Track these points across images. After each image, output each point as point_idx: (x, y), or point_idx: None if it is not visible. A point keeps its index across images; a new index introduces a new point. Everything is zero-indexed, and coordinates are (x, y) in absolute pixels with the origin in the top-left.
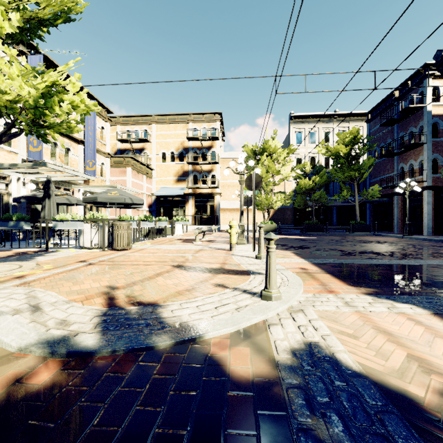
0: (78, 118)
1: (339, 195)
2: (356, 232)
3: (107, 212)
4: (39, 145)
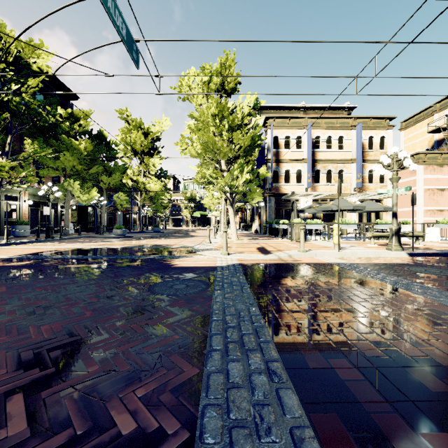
0: (351, 142)
1: None
2: None
3: (388, 215)
4: (310, 177)
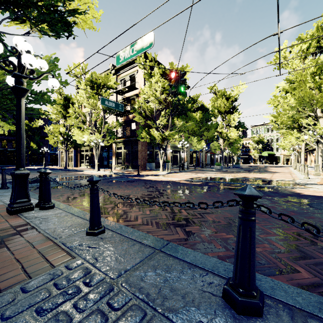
0: None
1: None
2: None
3: None
4: None
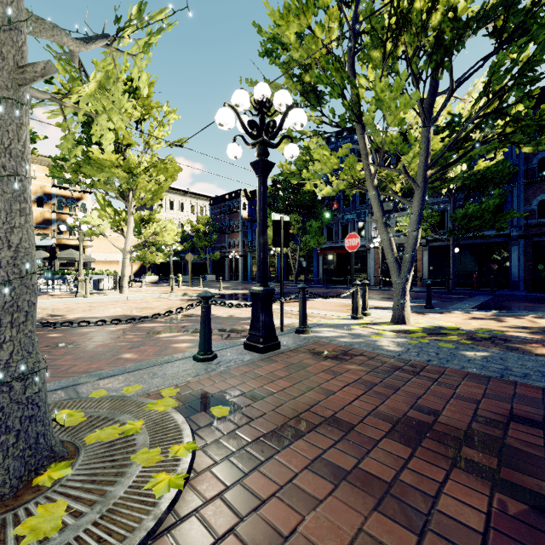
0: None
1: (199, 256)
2: (208, 281)
3: None
4: None
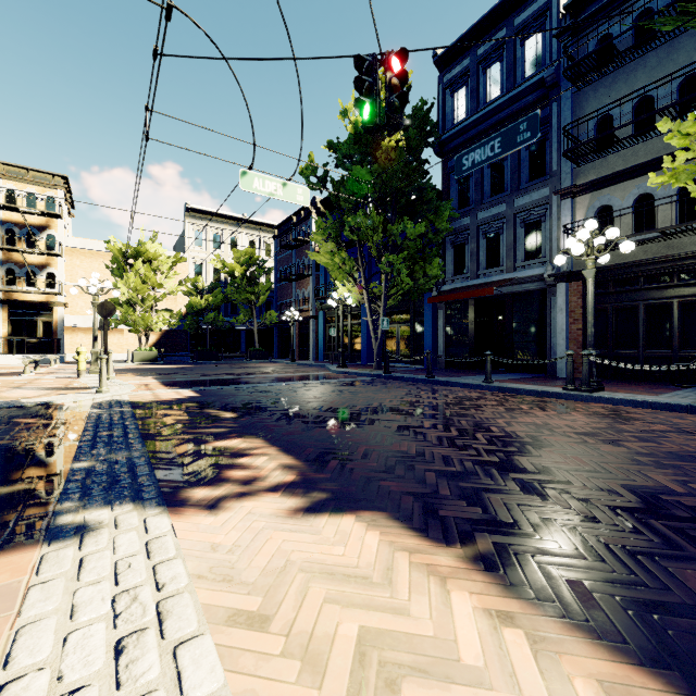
0: None
1: (237, 319)
2: (255, 360)
3: None
4: None
